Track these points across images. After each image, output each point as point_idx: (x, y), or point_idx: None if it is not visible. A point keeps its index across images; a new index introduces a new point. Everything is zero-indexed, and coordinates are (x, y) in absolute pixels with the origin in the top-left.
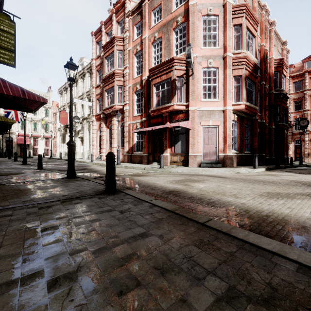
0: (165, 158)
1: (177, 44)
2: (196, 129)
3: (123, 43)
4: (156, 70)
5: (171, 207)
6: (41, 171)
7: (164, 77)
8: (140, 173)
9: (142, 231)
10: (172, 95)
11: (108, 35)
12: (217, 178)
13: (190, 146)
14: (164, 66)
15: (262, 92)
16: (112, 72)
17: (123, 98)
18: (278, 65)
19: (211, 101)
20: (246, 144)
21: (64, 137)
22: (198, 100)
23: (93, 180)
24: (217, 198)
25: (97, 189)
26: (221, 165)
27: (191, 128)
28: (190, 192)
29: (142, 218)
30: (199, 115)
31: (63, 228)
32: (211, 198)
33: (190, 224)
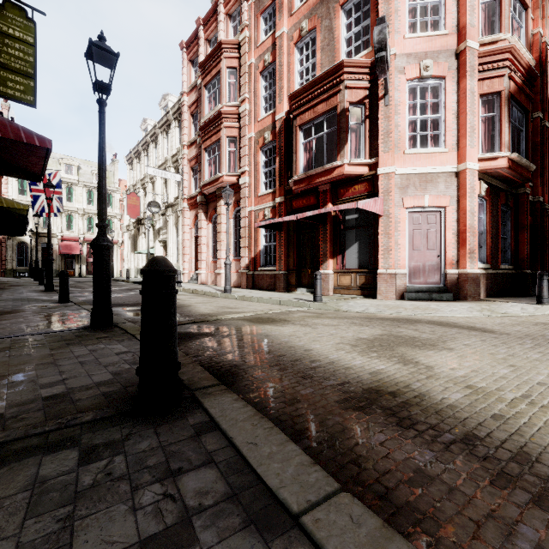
0: (323, 280)
1: (348, 39)
2: (394, 217)
3: (238, 54)
4: (304, 95)
5: None
6: (58, 308)
7: (320, 107)
8: (271, 313)
9: None
10: (340, 143)
11: (210, 44)
12: (470, 331)
13: (379, 253)
14: (323, 85)
15: (537, 135)
16: (217, 112)
17: (237, 161)
18: None
19: (427, 152)
20: (502, 249)
21: (136, 241)
22: (398, 152)
23: None
24: None
25: (127, 380)
26: (453, 295)
27: (383, 213)
28: (442, 399)
29: None
30: (400, 186)
31: None
32: None
33: None
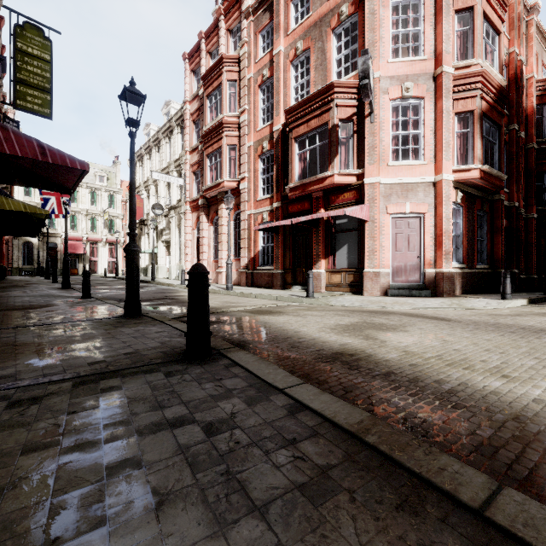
0: (316, 278)
1: (339, 59)
2: (378, 222)
3: (238, 68)
4: (299, 110)
5: (350, 416)
6: (85, 302)
7: (314, 122)
8: (269, 307)
9: (261, 545)
10: (331, 155)
11: (211, 56)
12: (431, 320)
13: (366, 254)
14: (315, 102)
15: (512, 145)
16: (218, 122)
17: (238, 168)
18: (544, 92)
19: (408, 165)
20: (479, 250)
21: (139, 241)
22: (382, 164)
23: (170, 323)
24: (458, 377)
25: (172, 346)
26: (430, 292)
27: (369, 218)
28: (383, 357)
29: (266, 465)
30: (384, 194)
31: (13, 502)
32: (442, 378)
33: (430, 508)
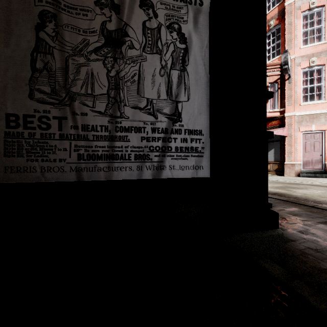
0: None
1: (268, 49)
2: (294, 136)
3: None
4: None
5: (284, 199)
6: None
7: None
8: None
9: None
10: None
11: None
12: (323, 187)
13: (285, 154)
14: None
15: None
16: None
17: None
18: None
19: (314, 103)
20: None
21: None
22: (296, 105)
23: None
24: (323, 199)
25: None
26: None
27: (287, 135)
28: (294, 194)
29: None
30: (297, 121)
31: None
32: (316, 199)
33: (301, 206)
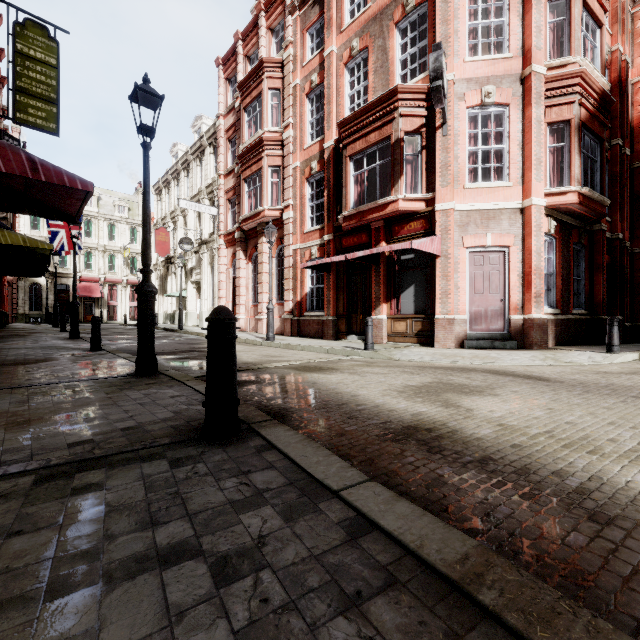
0: (376, 326)
1: (404, 60)
2: (453, 257)
3: (282, 74)
4: (354, 122)
5: (446, 547)
6: (92, 356)
7: (373, 136)
8: (318, 362)
9: None
10: (394, 176)
11: (250, 60)
12: (524, 379)
13: (437, 297)
14: (375, 112)
15: (615, 164)
16: (258, 138)
17: (281, 194)
18: None
19: (489, 187)
20: (575, 292)
21: (165, 282)
22: (457, 187)
23: (191, 384)
24: (585, 467)
25: (189, 417)
26: (517, 343)
27: (441, 253)
28: (472, 433)
29: None
30: (460, 223)
31: None
32: (563, 469)
33: None
